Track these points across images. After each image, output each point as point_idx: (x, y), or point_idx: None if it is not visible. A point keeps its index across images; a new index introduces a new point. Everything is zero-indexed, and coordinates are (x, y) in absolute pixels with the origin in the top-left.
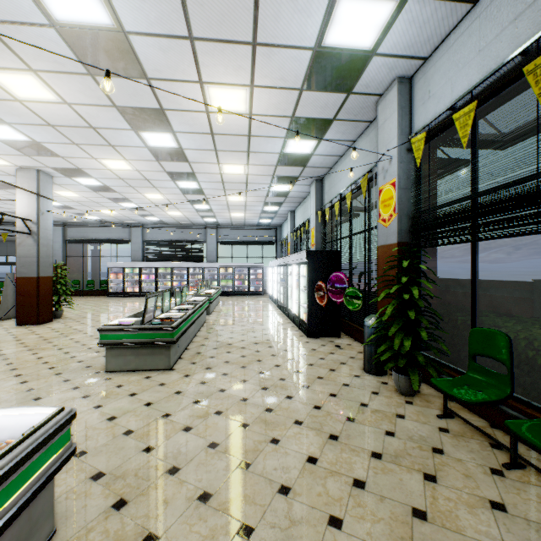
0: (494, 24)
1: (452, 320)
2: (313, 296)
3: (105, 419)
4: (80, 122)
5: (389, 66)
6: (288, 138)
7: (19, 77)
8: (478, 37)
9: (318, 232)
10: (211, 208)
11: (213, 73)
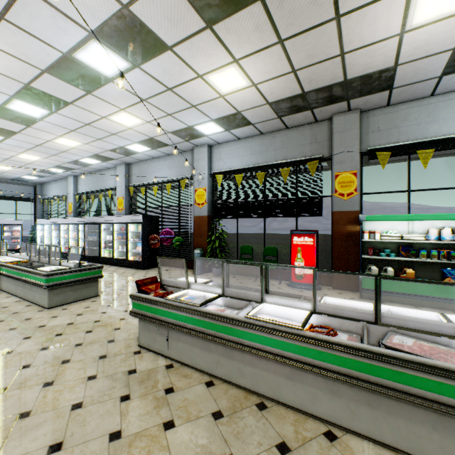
0: (245, 151)
1: (228, 246)
2: (146, 243)
3: (124, 312)
4: None
5: (208, 140)
6: (137, 143)
7: None
8: (240, 151)
9: (127, 201)
10: None
11: (136, 110)
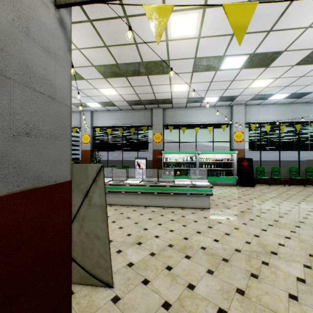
0: (112, 117)
1: None
2: None
3: None
4: None
5: (91, 109)
6: None
7: None
8: (109, 116)
9: None
10: None
11: None
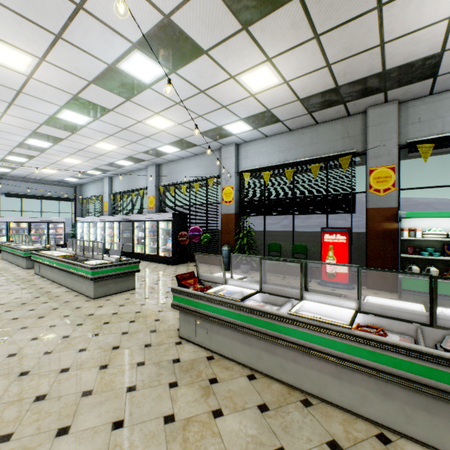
0: (273, 148)
1: (255, 243)
2: (175, 240)
3: (161, 304)
4: (14, 85)
5: (235, 139)
6: (168, 144)
7: (15, 52)
8: (267, 148)
9: (157, 200)
10: (27, 162)
11: (169, 114)
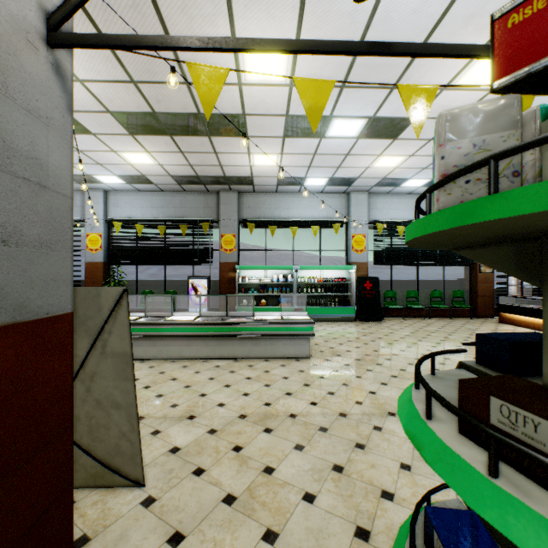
0: (146, 203)
1: None
2: None
3: None
4: None
5: (105, 187)
6: None
7: None
8: (141, 202)
9: None
10: None
11: None
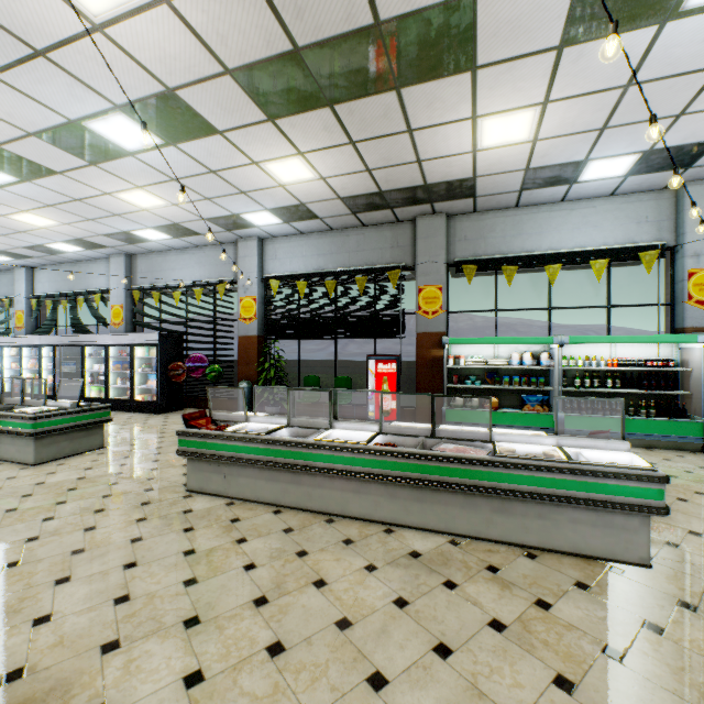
0: (311, 250)
1: (286, 377)
2: (164, 375)
3: (153, 462)
4: None
5: (259, 232)
6: (152, 228)
7: None
8: (303, 249)
9: (128, 311)
10: None
11: (159, 190)
